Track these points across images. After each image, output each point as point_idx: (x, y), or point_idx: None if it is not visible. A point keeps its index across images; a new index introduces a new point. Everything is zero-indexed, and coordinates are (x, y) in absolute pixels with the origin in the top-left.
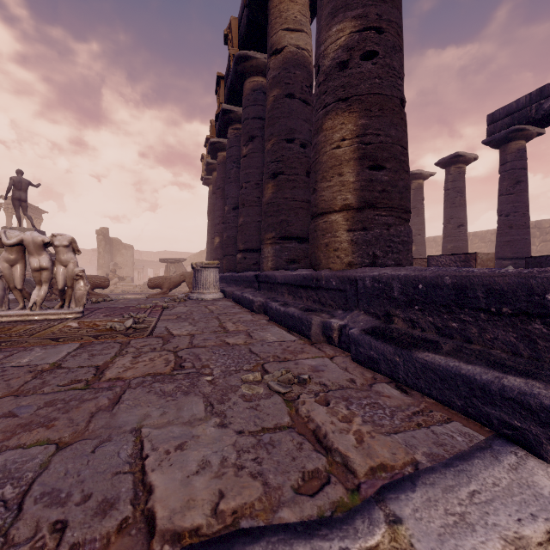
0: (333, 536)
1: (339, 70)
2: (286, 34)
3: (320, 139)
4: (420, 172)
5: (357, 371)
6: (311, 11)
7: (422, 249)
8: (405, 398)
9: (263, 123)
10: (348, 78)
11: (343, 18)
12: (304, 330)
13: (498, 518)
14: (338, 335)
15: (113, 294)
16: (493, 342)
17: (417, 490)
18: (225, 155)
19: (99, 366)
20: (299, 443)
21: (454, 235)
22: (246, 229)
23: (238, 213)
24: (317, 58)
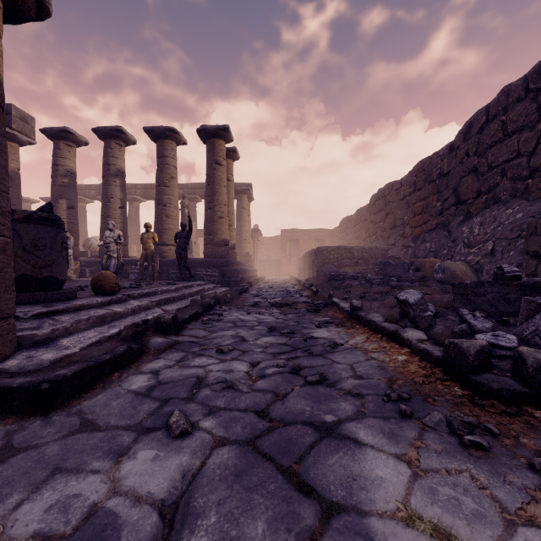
0: None
1: None
2: None
3: None
4: (29, 199)
5: None
6: None
7: None
8: None
9: None
10: None
11: None
12: None
13: None
14: None
15: None
16: None
17: None
18: None
19: None
20: None
21: None
22: None
23: None
24: None
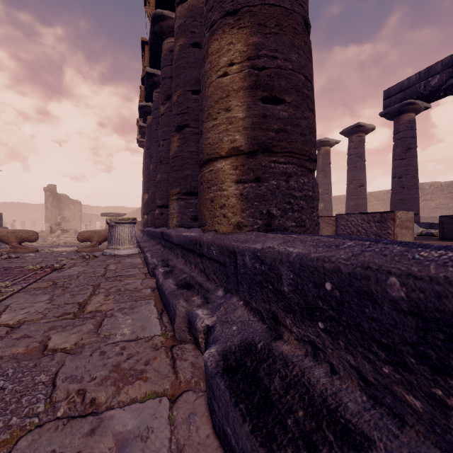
0: None
1: None
2: None
3: (206, 68)
4: (328, 140)
5: None
6: None
7: (329, 206)
8: None
9: None
10: None
11: None
12: (171, 318)
13: None
14: (204, 339)
15: (48, 246)
16: None
17: None
18: None
19: None
20: None
21: (355, 194)
22: (163, 186)
23: None
24: None
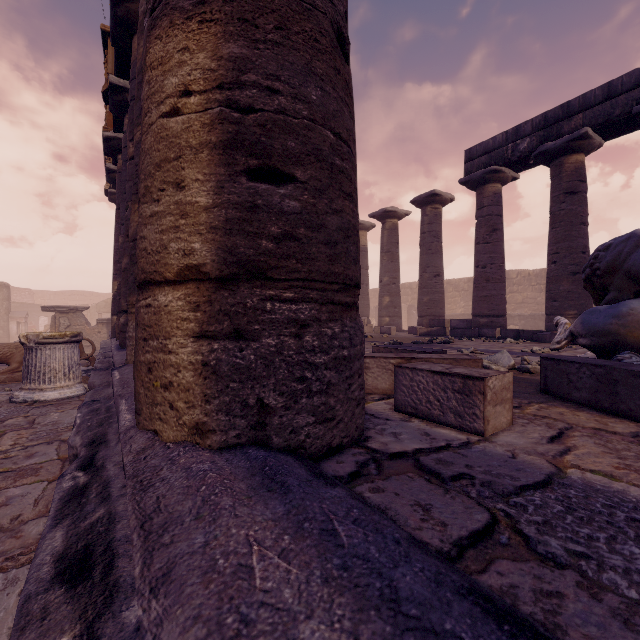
0: None
1: None
2: None
3: (143, 93)
4: (395, 210)
5: None
6: None
7: (397, 301)
8: None
9: None
10: None
11: None
12: None
13: None
14: None
15: None
16: None
17: None
18: None
19: None
20: None
21: (430, 287)
22: None
23: None
24: None
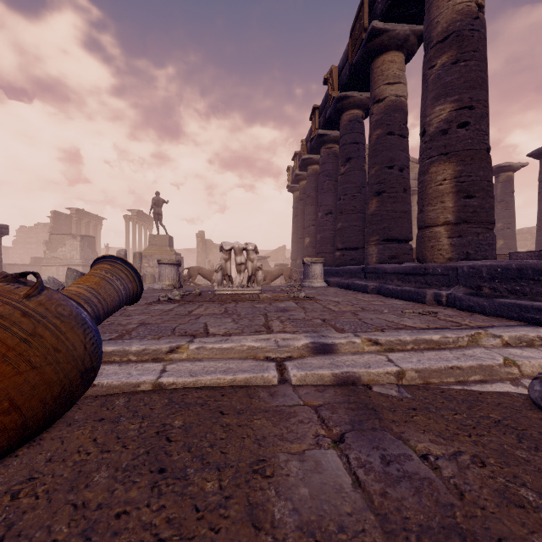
0: (467, 330)
1: (441, 134)
2: (387, 88)
3: (426, 178)
4: (509, 164)
5: (462, 312)
6: (405, 62)
7: (511, 243)
8: (489, 318)
9: (358, 146)
10: (448, 140)
11: (444, 102)
12: (420, 299)
13: (520, 332)
14: (445, 299)
15: None
16: (537, 294)
17: (493, 328)
18: (314, 168)
19: (324, 307)
20: (446, 322)
21: None
22: (344, 232)
23: (330, 218)
24: (423, 124)
